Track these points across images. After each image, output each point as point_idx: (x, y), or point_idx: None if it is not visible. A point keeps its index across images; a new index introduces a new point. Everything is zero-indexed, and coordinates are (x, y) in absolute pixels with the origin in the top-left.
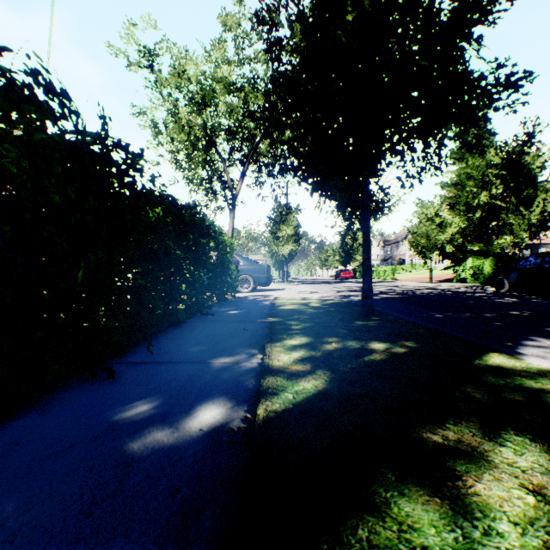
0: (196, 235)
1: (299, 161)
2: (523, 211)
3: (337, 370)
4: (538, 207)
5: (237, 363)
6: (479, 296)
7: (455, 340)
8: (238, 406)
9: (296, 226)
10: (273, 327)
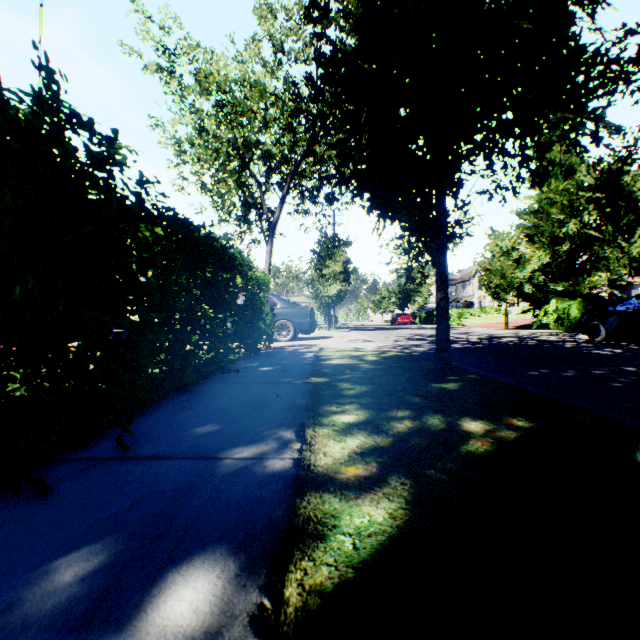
0: (214, 266)
1: (352, 170)
2: (622, 243)
3: (422, 477)
4: (639, 237)
5: (260, 461)
6: (573, 347)
7: (583, 415)
8: (249, 571)
9: (345, 261)
10: (318, 393)
